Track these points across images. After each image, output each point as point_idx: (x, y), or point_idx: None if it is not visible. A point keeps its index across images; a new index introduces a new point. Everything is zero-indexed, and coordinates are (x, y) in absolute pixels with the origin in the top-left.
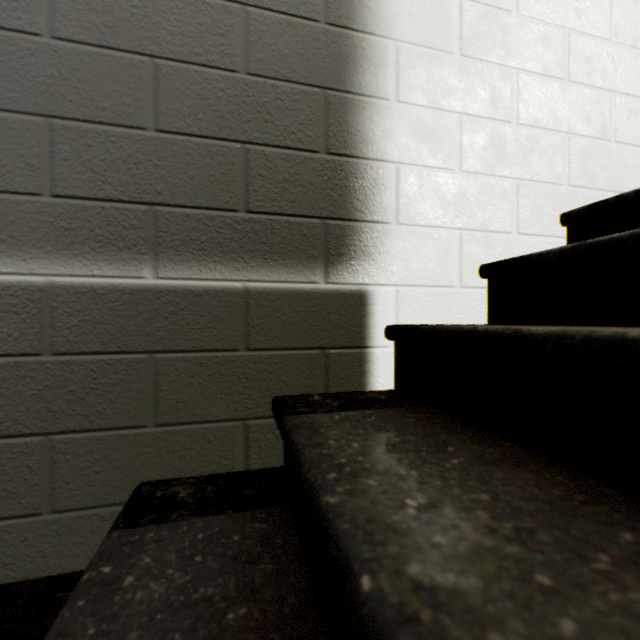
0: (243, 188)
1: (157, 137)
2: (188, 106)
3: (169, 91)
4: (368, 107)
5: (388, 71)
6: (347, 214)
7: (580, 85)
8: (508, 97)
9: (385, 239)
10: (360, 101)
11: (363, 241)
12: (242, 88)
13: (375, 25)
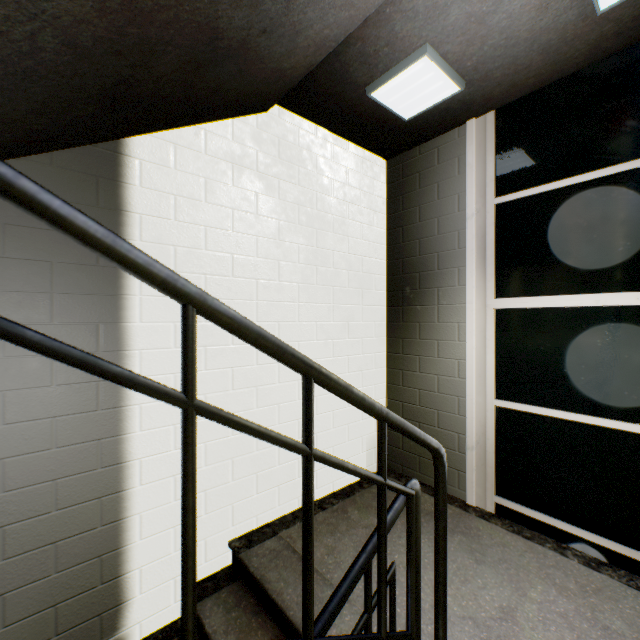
0: (55, 625)
1: (5, 629)
2: (23, 605)
3: (12, 605)
4: (125, 550)
5: (136, 528)
6: (114, 604)
7: (239, 479)
8: (201, 504)
9: (135, 604)
10: (121, 550)
11: (122, 612)
12: (54, 580)
13: (129, 512)
